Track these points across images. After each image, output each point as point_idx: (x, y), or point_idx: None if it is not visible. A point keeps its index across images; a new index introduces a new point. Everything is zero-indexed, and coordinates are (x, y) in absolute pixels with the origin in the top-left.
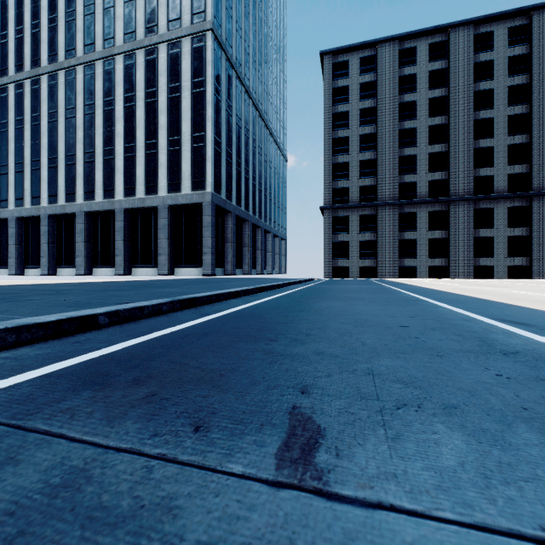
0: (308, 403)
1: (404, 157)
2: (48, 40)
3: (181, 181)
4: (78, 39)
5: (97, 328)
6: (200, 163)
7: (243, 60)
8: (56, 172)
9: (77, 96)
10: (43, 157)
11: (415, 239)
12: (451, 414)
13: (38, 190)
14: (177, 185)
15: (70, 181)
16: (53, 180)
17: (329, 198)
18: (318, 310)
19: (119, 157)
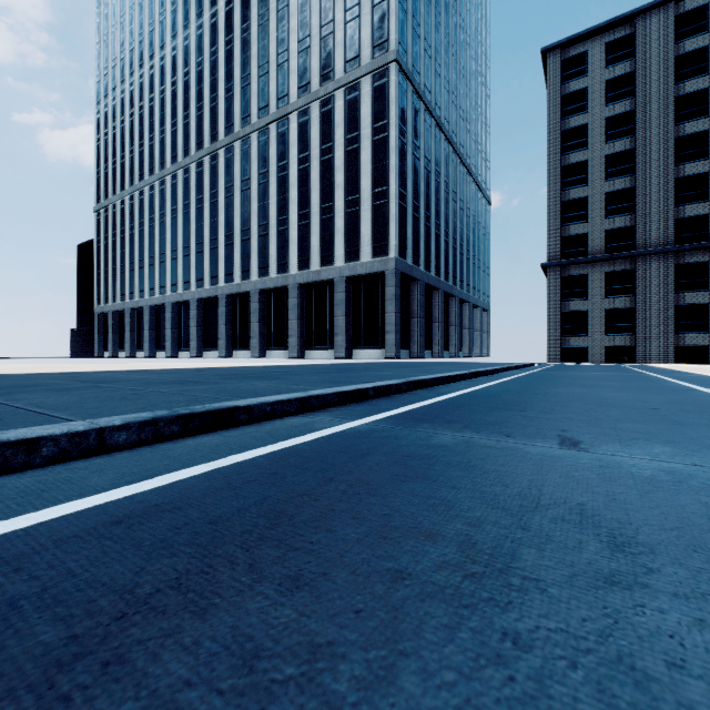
0: (568, 434)
1: (686, 177)
2: (225, 111)
3: (360, 248)
4: (253, 104)
5: (368, 399)
6: (382, 223)
7: (432, 85)
8: (232, 249)
9: (251, 166)
10: (220, 235)
11: (705, 304)
12: (669, 443)
13: (216, 269)
14: (355, 252)
15: (245, 258)
16: (229, 258)
17: (555, 251)
18: (555, 394)
19: (293, 226)
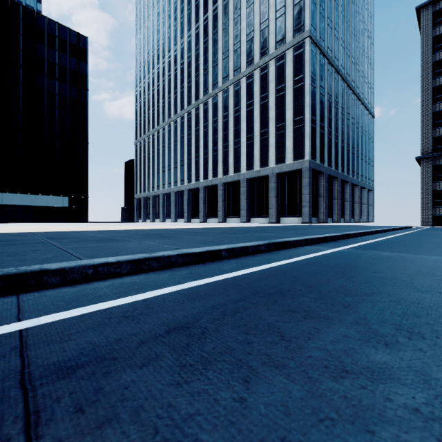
0: None
1: None
2: (203, 82)
3: (285, 155)
4: (219, 76)
5: (327, 241)
6: (300, 139)
7: (333, 46)
8: (207, 160)
9: (218, 111)
10: (200, 153)
11: None
12: None
13: (198, 172)
14: (282, 158)
15: (215, 165)
16: (206, 166)
17: (427, 148)
18: (434, 242)
19: (243, 145)
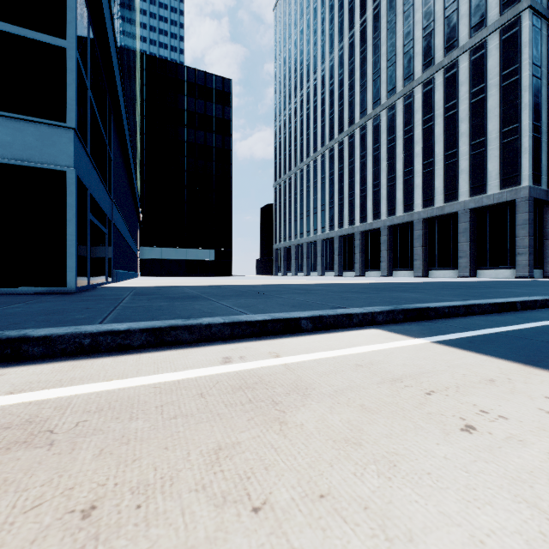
0: None
1: None
2: (360, 101)
3: (486, 182)
4: (382, 90)
5: None
6: (512, 157)
7: None
8: (365, 199)
9: (381, 136)
10: (356, 190)
11: None
12: None
13: (353, 214)
14: (481, 187)
15: (375, 204)
16: (363, 205)
17: None
18: None
19: (417, 174)
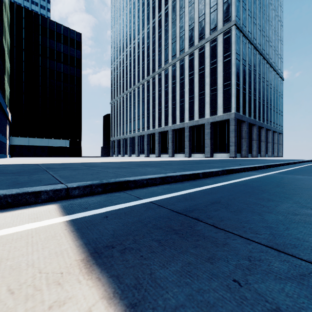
0: None
1: None
2: (158, 60)
3: (217, 109)
4: (169, 55)
5: (256, 169)
6: (228, 98)
7: (252, 30)
8: (161, 114)
9: (169, 80)
10: (156, 109)
11: None
12: None
13: (154, 122)
14: (215, 111)
15: (166, 117)
16: (160, 117)
17: None
18: None
19: (186, 102)
